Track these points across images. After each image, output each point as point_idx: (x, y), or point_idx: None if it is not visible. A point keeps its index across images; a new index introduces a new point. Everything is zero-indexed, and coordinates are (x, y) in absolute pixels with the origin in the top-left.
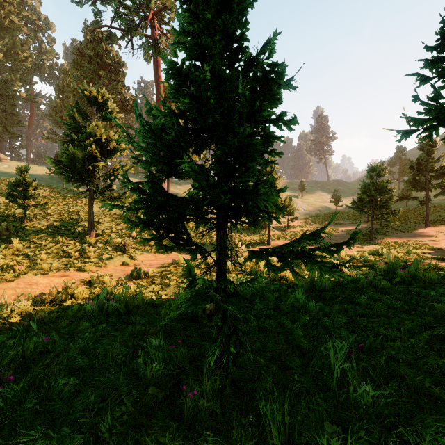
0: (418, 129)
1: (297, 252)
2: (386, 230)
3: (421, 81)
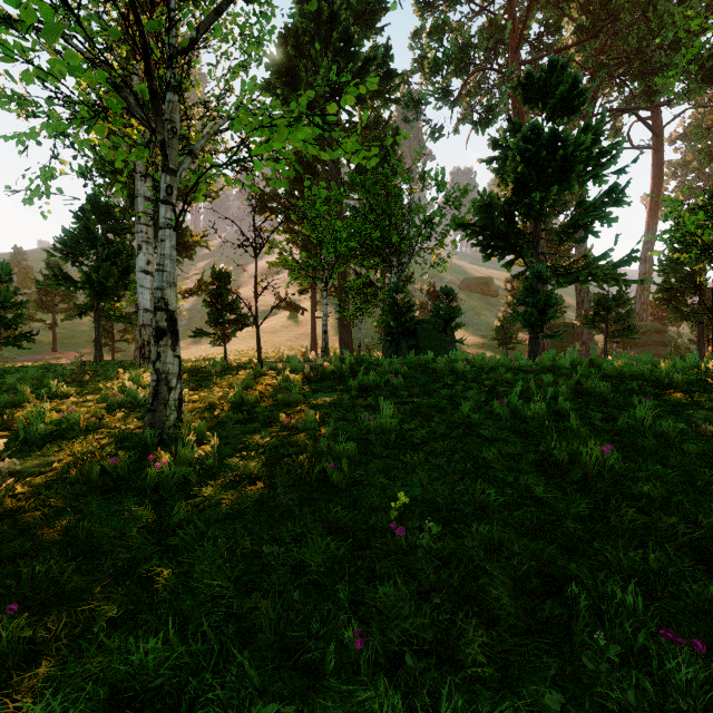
0: (50, 284)
1: (24, 337)
2: (9, 354)
3: (51, 255)
